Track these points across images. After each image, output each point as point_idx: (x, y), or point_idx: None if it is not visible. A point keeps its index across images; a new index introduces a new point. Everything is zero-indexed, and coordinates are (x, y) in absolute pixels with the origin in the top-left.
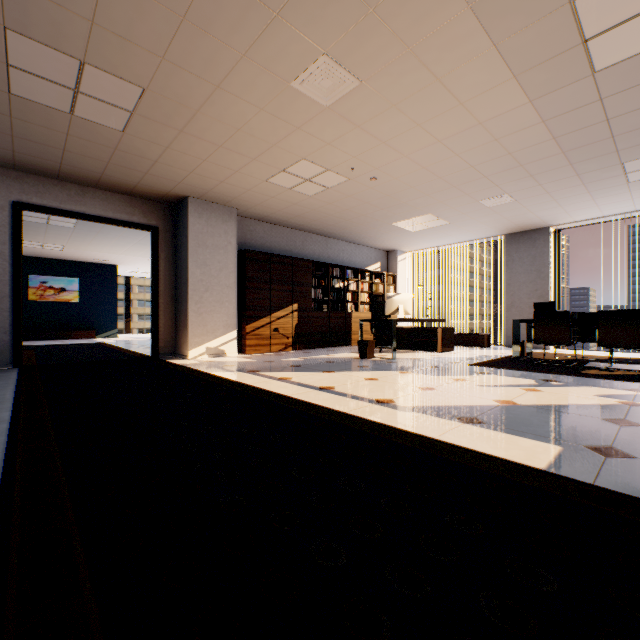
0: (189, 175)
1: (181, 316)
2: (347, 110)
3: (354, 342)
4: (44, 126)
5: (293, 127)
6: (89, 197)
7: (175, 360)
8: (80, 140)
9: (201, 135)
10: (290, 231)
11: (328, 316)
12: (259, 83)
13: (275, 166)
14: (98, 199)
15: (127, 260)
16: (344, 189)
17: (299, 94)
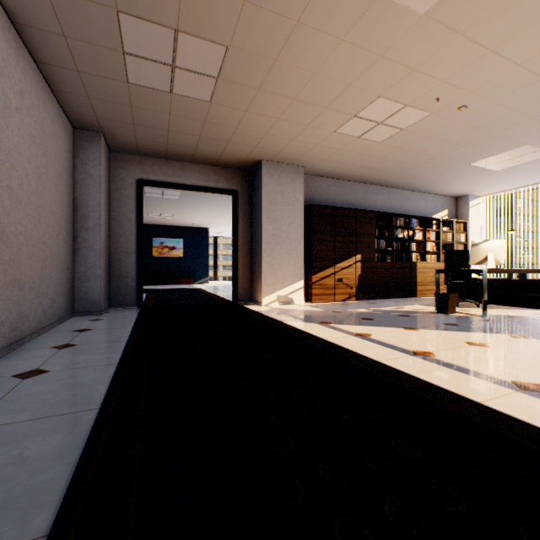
0: (263, 138)
1: (255, 267)
2: (450, 11)
3: (419, 293)
4: (153, 110)
5: (374, 56)
6: (187, 170)
7: (251, 306)
8: (178, 118)
9: (276, 90)
10: (352, 184)
11: (391, 266)
12: (343, 3)
13: (346, 112)
14: (193, 171)
15: (215, 223)
16: (421, 128)
17: (389, 4)
